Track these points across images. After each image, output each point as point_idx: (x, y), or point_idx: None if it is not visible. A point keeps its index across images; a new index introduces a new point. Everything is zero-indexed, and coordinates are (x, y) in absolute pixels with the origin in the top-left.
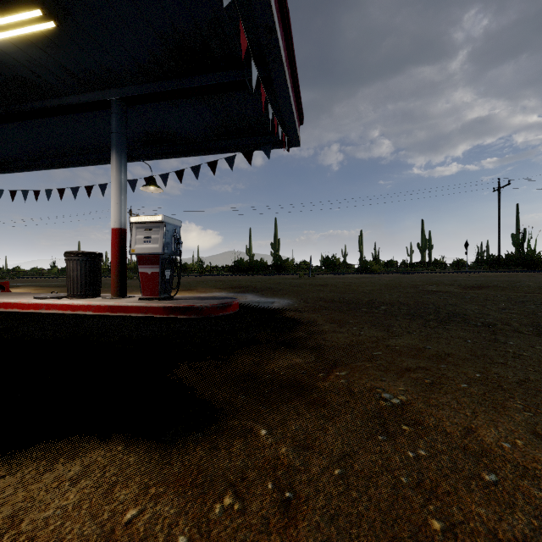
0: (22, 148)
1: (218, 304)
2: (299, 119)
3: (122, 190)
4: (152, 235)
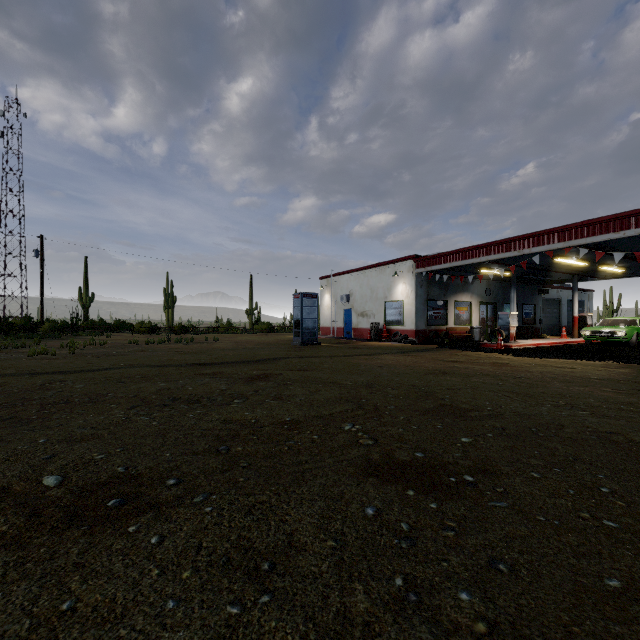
0: None
1: None
2: None
3: None
4: None
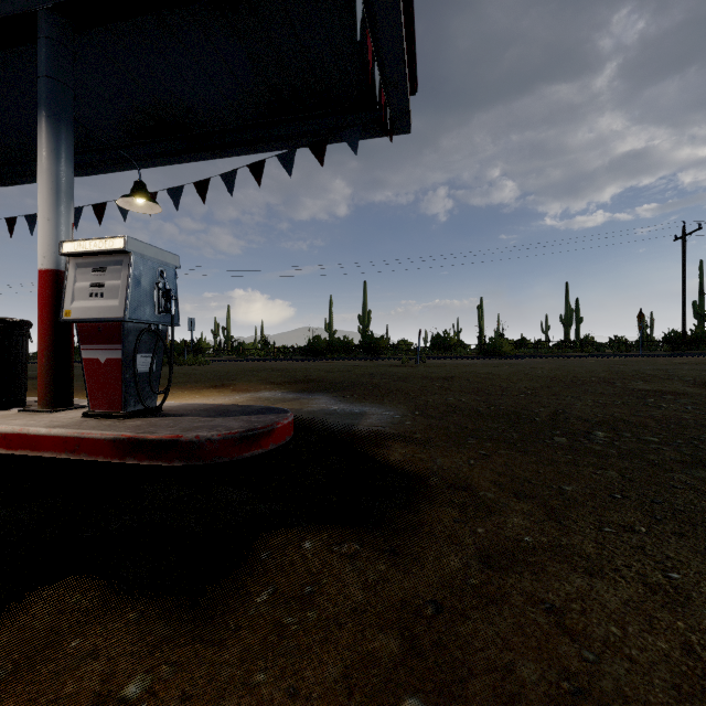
0: None
1: (240, 432)
2: (409, 81)
3: (59, 195)
4: (105, 279)
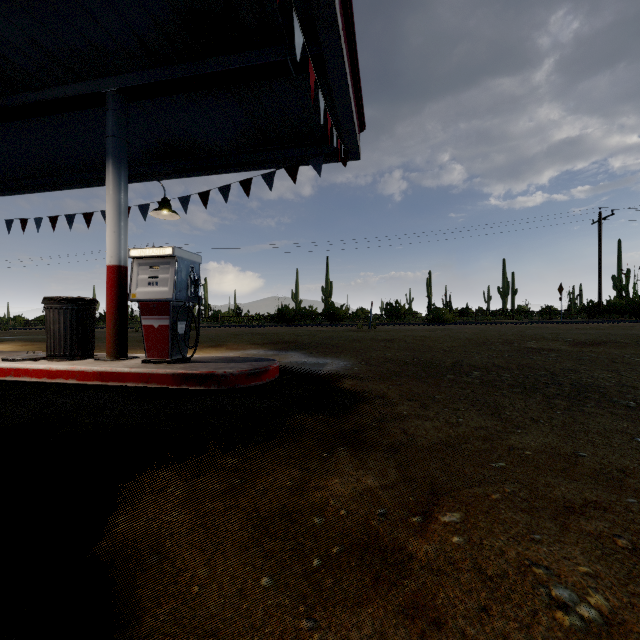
0: (2, 164)
1: (249, 370)
2: (359, 124)
3: (121, 215)
4: (159, 274)
